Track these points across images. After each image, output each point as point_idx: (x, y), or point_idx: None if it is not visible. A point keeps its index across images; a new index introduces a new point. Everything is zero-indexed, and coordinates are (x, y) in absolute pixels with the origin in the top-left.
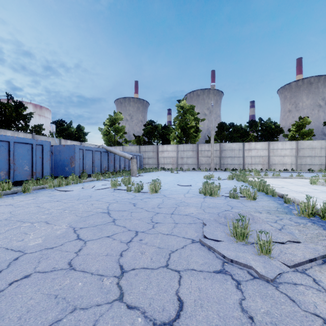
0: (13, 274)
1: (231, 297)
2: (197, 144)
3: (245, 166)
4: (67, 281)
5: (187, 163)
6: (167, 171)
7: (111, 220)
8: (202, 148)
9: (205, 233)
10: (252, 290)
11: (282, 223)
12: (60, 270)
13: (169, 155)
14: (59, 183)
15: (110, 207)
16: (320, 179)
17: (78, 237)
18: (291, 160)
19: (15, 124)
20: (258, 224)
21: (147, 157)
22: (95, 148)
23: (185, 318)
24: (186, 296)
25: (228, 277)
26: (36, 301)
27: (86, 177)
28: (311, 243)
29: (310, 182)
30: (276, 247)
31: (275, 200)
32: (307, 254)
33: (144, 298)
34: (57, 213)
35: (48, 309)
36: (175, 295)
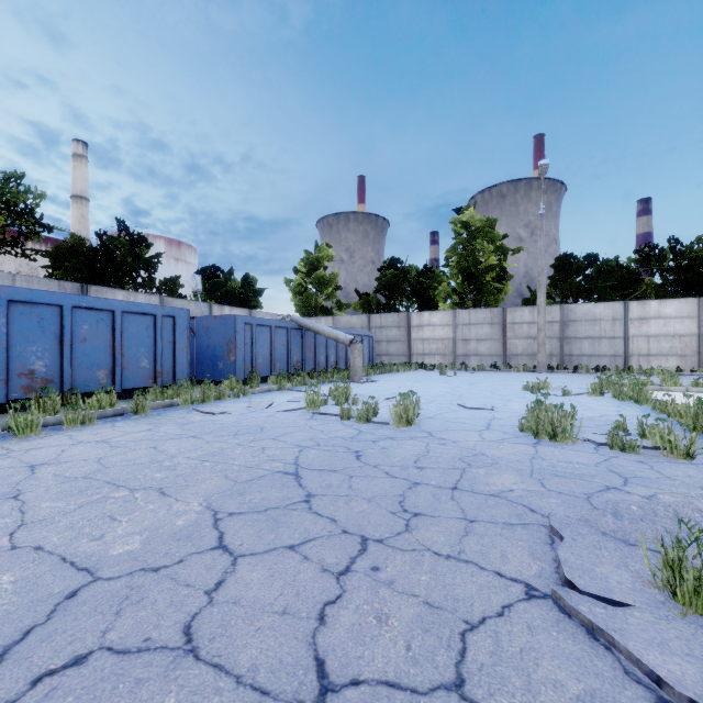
0: (51, 648)
1: None
2: (502, 309)
3: (630, 360)
4: (170, 699)
5: (478, 352)
6: (430, 372)
7: (302, 498)
8: (516, 317)
9: (567, 568)
10: None
11: None
12: (161, 650)
13: (436, 335)
14: (204, 396)
15: (302, 459)
16: None
17: (220, 540)
18: None
19: (131, 277)
20: None
21: (385, 339)
22: (276, 322)
23: None
24: None
25: None
26: None
27: (258, 382)
28: None
29: None
30: None
31: None
32: None
33: None
34: (188, 468)
35: None
36: None
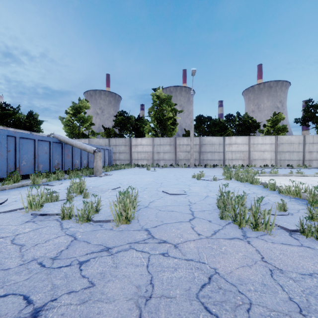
0: None
1: None
2: (175, 138)
3: (225, 161)
4: None
5: (164, 158)
6: (141, 168)
7: None
8: (181, 142)
9: None
10: None
11: None
12: None
13: (144, 150)
14: None
15: None
16: None
17: None
18: (271, 155)
19: None
20: None
21: (118, 151)
22: (39, 137)
23: None
24: None
25: None
26: None
27: (18, 179)
28: None
29: None
30: None
31: None
32: None
33: None
34: None
35: None
36: None
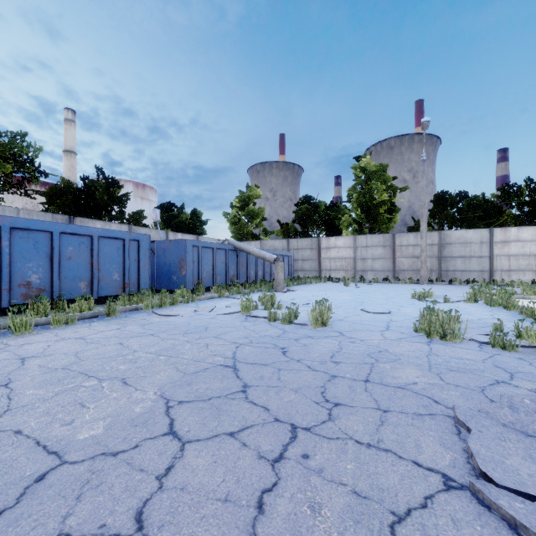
0: (16, 533)
1: None
2: (392, 235)
3: (494, 274)
4: None
5: (374, 268)
6: (336, 283)
7: (240, 388)
8: (404, 241)
9: (481, 461)
10: None
11: None
12: None
13: (340, 255)
14: (161, 302)
15: (239, 354)
16: None
17: (170, 427)
18: None
19: (106, 211)
20: None
21: (301, 258)
22: (217, 245)
23: None
24: None
25: None
26: None
27: (203, 291)
28: None
29: None
30: None
31: None
32: None
33: None
34: (146, 361)
35: None
36: None
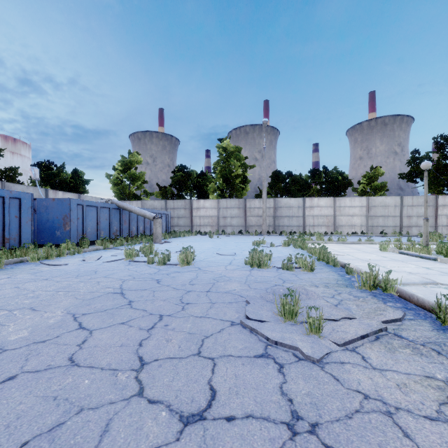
0: None
1: (271, 382)
2: (244, 200)
3: (305, 228)
4: (69, 379)
5: (232, 224)
6: (204, 236)
7: (126, 303)
8: (252, 204)
9: (248, 312)
10: (295, 372)
11: (340, 298)
12: (58, 367)
13: (208, 214)
14: (47, 254)
15: (125, 286)
16: (391, 244)
17: (80, 325)
18: (361, 220)
19: None
20: (312, 300)
21: (176, 216)
22: (101, 204)
23: (217, 407)
24: (220, 384)
25: (271, 361)
26: (29, 406)
27: (88, 244)
28: (368, 318)
29: (380, 248)
30: (329, 325)
31: (337, 271)
32: (360, 330)
33: (169, 391)
34: (48, 296)
35: (45, 413)
36: (208, 385)
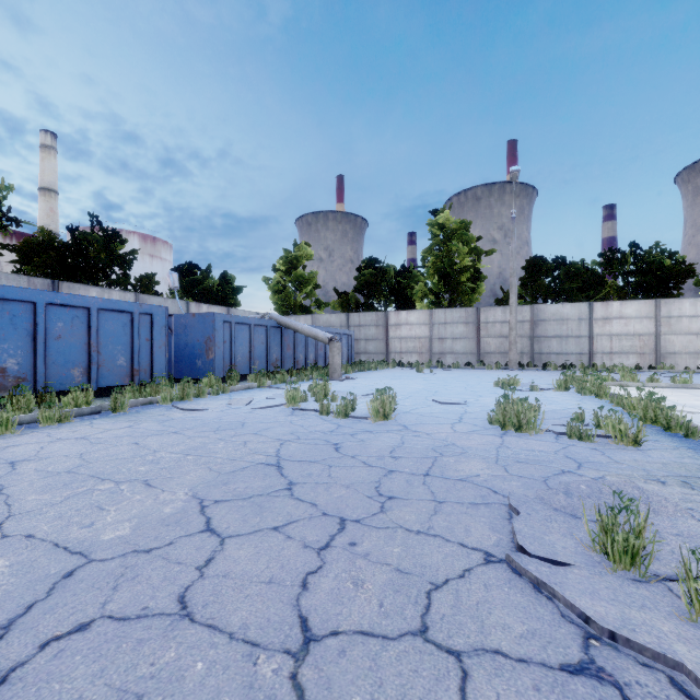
0: (54, 618)
1: None
2: (476, 309)
3: (594, 358)
4: (170, 653)
5: (454, 350)
6: (408, 370)
7: (284, 486)
8: (490, 317)
9: (520, 537)
10: None
11: None
12: (159, 616)
13: (413, 333)
14: (183, 393)
15: (283, 452)
16: None
17: (207, 524)
18: None
19: (104, 273)
20: (665, 517)
21: (364, 337)
22: (255, 321)
23: None
24: None
25: (612, 695)
26: None
27: (238, 379)
28: None
29: None
30: None
31: (697, 448)
32: None
33: None
34: (171, 462)
35: None
36: None
